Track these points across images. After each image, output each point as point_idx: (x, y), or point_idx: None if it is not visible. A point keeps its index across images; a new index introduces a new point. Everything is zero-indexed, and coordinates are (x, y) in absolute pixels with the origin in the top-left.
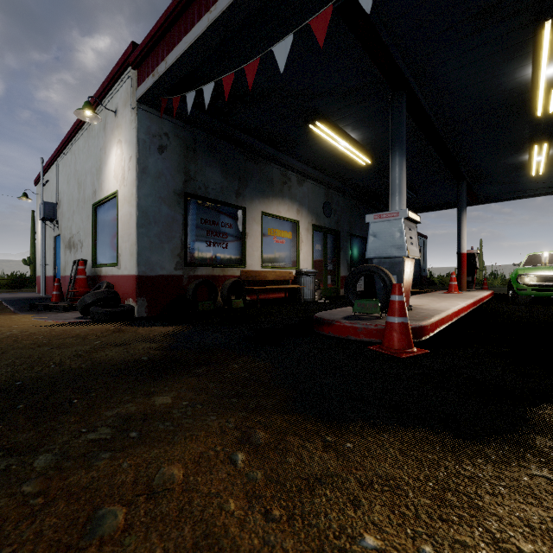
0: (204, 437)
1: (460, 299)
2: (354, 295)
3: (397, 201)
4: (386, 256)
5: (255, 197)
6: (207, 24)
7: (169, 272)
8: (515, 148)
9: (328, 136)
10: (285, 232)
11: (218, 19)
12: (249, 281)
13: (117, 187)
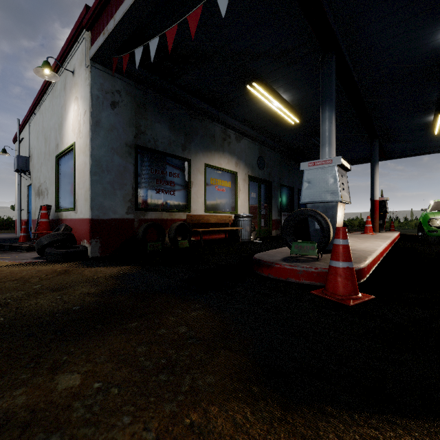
0: None
1: (379, 239)
2: (291, 238)
3: (327, 152)
4: (320, 200)
5: (199, 151)
6: None
7: (121, 216)
8: (423, 109)
9: (263, 97)
10: (225, 181)
11: None
12: (194, 224)
13: (74, 139)
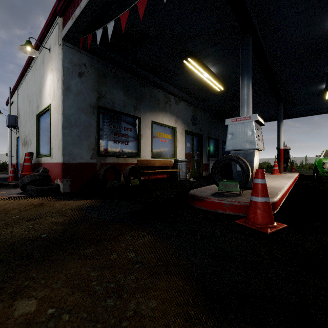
0: None
1: (284, 179)
2: (218, 177)
3: (246, 111)
4: (241, 148)
5: (147, 111)
6: None
7: (87, 161)
8: (317, 79)
9: (196, 70)
10: (167, 134)
11: None
12: (143, 166)
13: (50, 101)
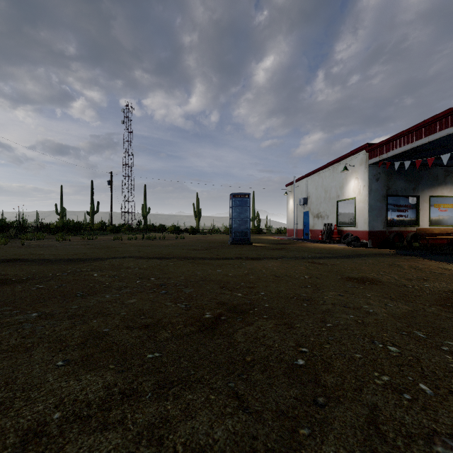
0: (428, 260)
1: None
2: None
3: None
4: None
5: (425, 189)
6: (410, 147)
7: (380, 229)
8: None
9: None
10: (447, 204)
11: (415, 147)
12: (421, 233)
13: (354, 195)
